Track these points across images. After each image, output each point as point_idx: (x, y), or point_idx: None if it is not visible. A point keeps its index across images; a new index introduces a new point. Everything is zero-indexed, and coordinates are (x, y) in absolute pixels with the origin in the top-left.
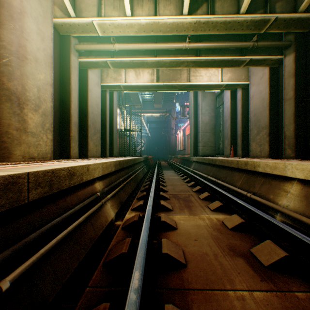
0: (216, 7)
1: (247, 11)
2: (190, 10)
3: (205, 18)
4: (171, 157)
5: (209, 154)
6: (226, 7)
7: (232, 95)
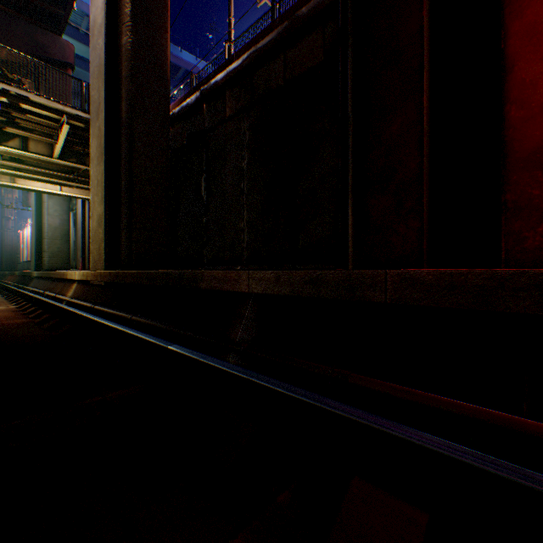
0: (32, 145)
1: (63, 157)
2: (1, 139)
3: (19, 152)
4: (6, 274)
5: (62, 267)
6: (42, 147)
7: (86, 203)
